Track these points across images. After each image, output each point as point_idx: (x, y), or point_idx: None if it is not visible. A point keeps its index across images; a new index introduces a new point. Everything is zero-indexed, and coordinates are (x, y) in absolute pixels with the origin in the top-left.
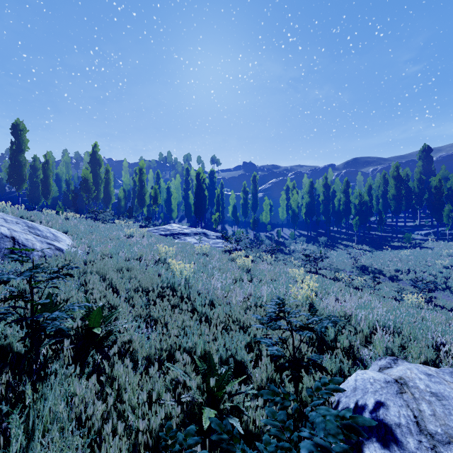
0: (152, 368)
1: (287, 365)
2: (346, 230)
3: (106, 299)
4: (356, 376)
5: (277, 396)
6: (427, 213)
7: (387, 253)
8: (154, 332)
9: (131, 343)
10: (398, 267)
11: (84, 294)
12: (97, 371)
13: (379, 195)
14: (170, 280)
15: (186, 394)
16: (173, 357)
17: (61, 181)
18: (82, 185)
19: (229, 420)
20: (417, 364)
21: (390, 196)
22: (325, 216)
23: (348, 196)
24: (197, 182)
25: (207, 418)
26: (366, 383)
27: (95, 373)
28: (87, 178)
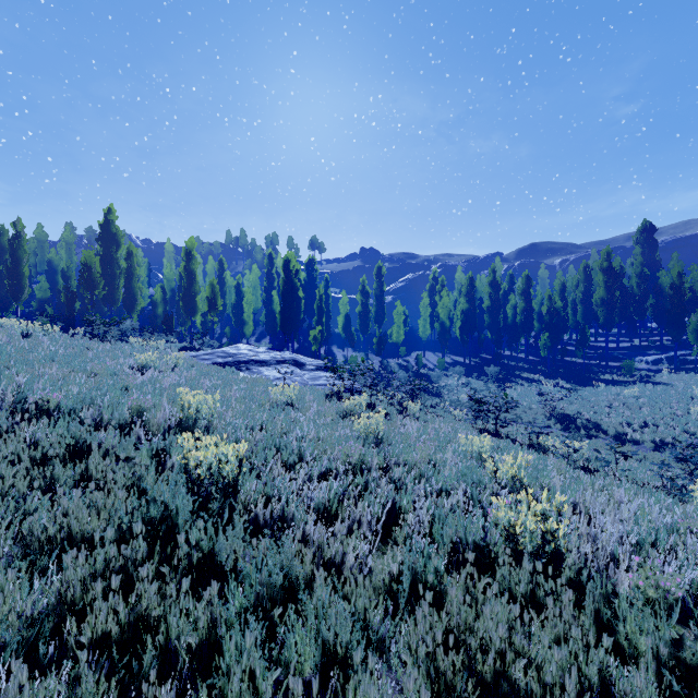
0: None
1: None
2: (526, 355)
3: None
4: None
5: None
6: (651, 328)
7: (600, 393)
8: None
9: None
10: (628, 419)
11: None
12: None
13: (578, 298)
14: (166, 505)
15: None
16: None
17: (57, 273)
18: (82, 276)
19: None
20: None
21: (597, 300)
22: (492, 333)
23: (530, 300)
24: (286, 276)
25: None
26: None
27: None
28: (90, 265)
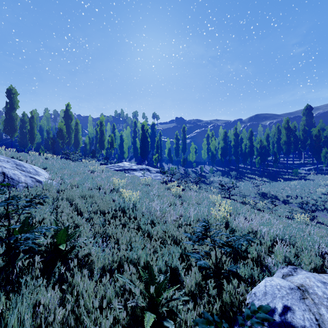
0: (104, 278)
1: (211, 275)
2: (250, 166)
3: (72, 219)
4: (265, 283)
5: (211, 324)
6: (309, 154)
7: (280, 183)
8: (108, 246)
9: (89, 256)
10: (289, 194)
11: (53, 217)
12: (62, 279)
13: (274, 141)
14: (122, 205)
15: (131, 300)
16: (122, 267)
17: (43, 131)
18: (58, 133)
19: (166, 323)
20: (314, 273)
21: (282, 142)
22: (235, 157)
23: (252, 142)
24: (142, 132)
25: (148, 322)
26: (274, 289)
27: (60, 281)
28: (62, 129)
